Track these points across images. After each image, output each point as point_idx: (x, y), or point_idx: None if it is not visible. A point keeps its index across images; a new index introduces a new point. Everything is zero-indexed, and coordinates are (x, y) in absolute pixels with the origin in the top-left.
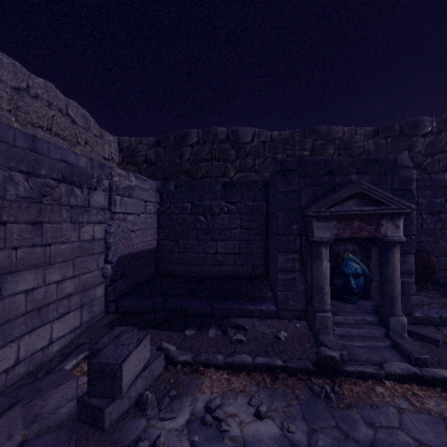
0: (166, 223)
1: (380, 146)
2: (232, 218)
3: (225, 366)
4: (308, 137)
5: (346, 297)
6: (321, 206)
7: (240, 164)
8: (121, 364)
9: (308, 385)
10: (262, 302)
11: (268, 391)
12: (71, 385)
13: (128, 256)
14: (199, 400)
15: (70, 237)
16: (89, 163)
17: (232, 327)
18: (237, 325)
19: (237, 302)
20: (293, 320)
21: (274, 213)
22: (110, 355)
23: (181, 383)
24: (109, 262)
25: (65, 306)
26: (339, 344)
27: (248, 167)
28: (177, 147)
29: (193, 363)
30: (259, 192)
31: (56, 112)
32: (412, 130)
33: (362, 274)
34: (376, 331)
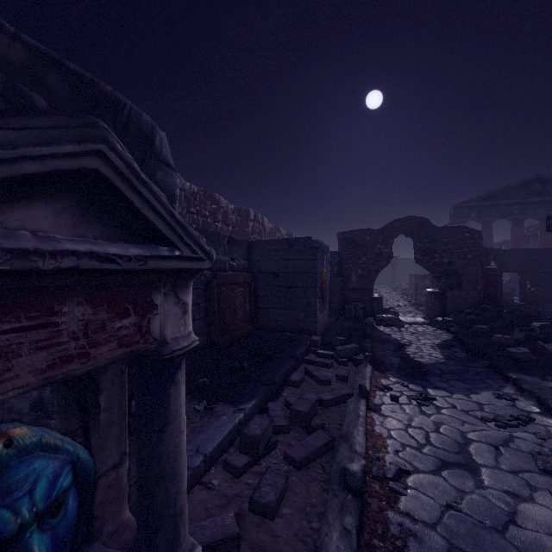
0: None
1: None
2: None
3: None
4: None
5: None
6: None
7: None
8: None
9: None
10: None
11: None
12: None
13: None
14: None
15: None
16: None
17: None
18: None
19: None
20: None
21: None
22: None
23: None
24: None
25: None
26: None
27: None
28: None
29: None
30: None
31: None
32: None
33: (72, 481)
34: None
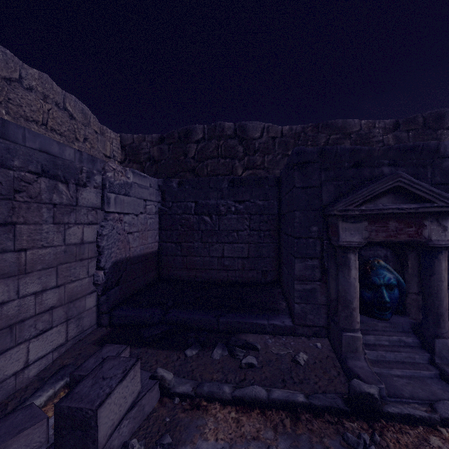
0: (168, 224)
1: (401, 140)
2: (241, 218)
3: (234, 401)
4: (321, 132)
5: (378, 313)
6: (349, 203)
7: (248, 161)
8: (97, 410)
9: (339, 431)
10: (275, 314)
11: (289, 439)
12: (39, 428)
13: (125, 261)
14: None
15: (53, 241)
16: (77, 155)
17: (241, 346)
18: (246, 343)
19: (247, 314)
20: (313, 338)
21: (289, 212)
22: (85, 394)
23: (179, 423)
24: (101, 269)
25: (46, 322)
26: (373, 374)
27: (257, 164)
28: (181, 144)
29: (193, 396)
30: (270, 190)
31: (53, 105)
32: (437, 122)
33: (396, 284)
34: (418, 356)
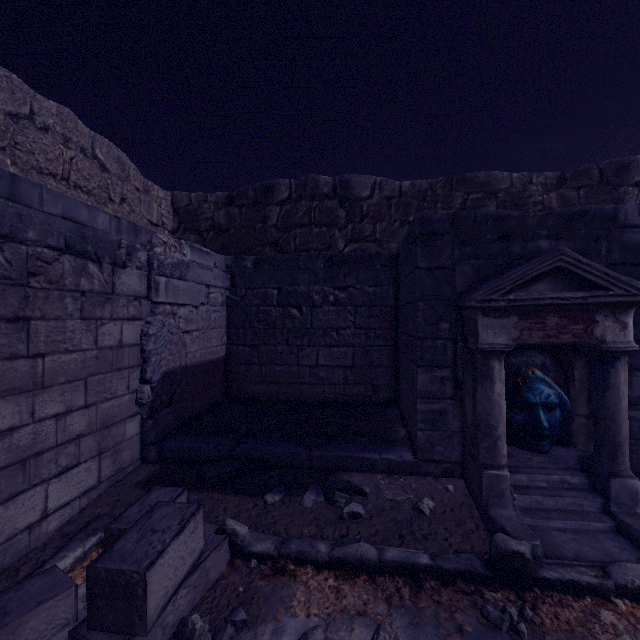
0: (240, 319)
1: (569, 201)
2: (342, 311)
3: (332, 563)
4: (456, 190)
5: (532, 443)
6: (492, 291)
7: (353, 231)
8: (145, 573)
9: (477, 603)
10: (390, 446)
11: (407, 615)
12: (64, 600)
13: (180, 371)
14: (286, 631)
15: (81, 343)
16: (114, 223)
17: (342, 489)
18: (350, 485)
19: (351, 446)
20: (442, 478)
21: (410, 303)
22: (129, 552)
23: (256, 594)
24: (147, 382)
25: (71, 455)
26: (525, 526)
27: (366, 235)
28: (258, 206)
29: (276, 557)
30: (383, 271)
31: (77, 152)
32: (619, 176)
33: (557, 403)
34: (587, 502)
